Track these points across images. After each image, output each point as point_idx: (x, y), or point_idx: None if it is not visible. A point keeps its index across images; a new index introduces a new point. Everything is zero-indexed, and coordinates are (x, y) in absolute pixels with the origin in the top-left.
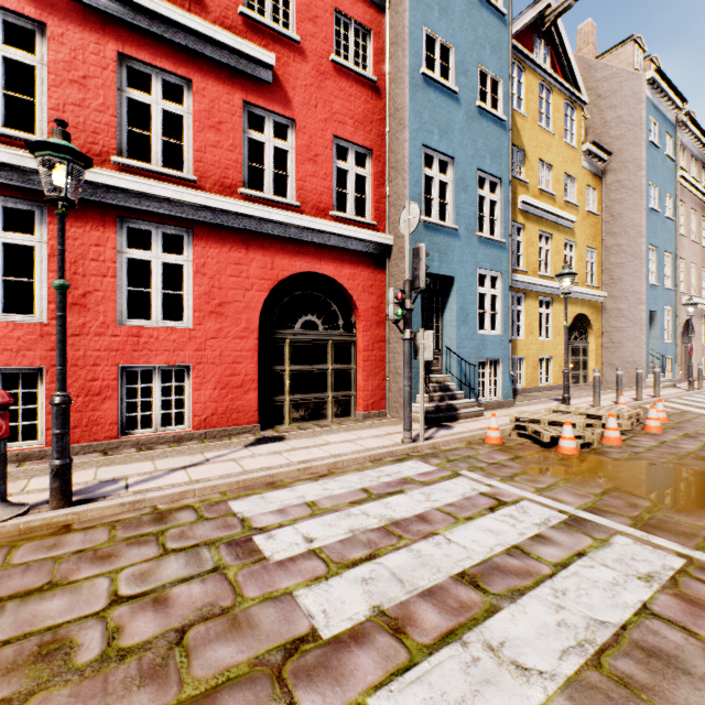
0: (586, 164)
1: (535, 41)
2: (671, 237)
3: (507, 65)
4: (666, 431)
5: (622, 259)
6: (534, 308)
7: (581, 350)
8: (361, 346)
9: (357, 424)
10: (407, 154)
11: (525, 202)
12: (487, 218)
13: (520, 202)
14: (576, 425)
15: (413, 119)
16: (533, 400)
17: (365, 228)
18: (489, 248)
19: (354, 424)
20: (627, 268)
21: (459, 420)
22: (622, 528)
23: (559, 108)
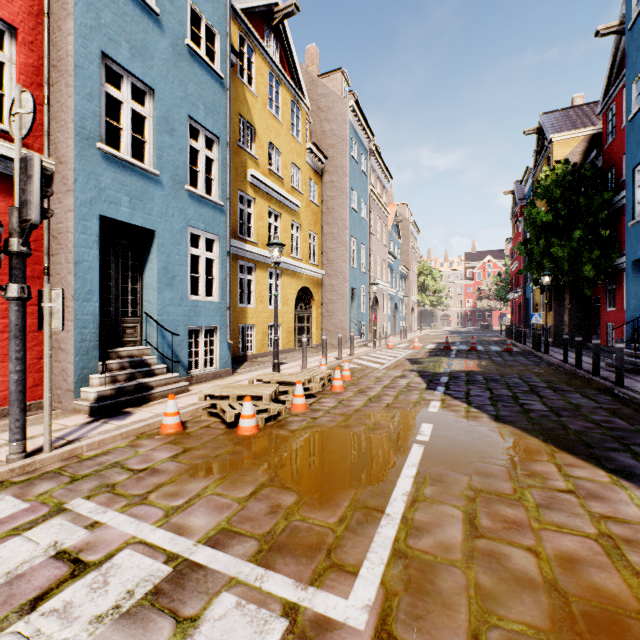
0: (309, 161)
1: (267, 31)
2: (365, 233)
3: (225, 22)
4: (348, 388)
5: (335, 245)
6: (265, 279)
7: (306, 318)
8: None
9: None
10: (72, 52)
11: (255, 176)
12: (202, 174)
13: (250, 175)
14: (264, 398)
15: (84, 10)
16: (257, 366)
17: None
18: (204, 207)
19: None
20: (338, 252)
21: (153, 401)
22: (239, 568)
23: (287, 102)
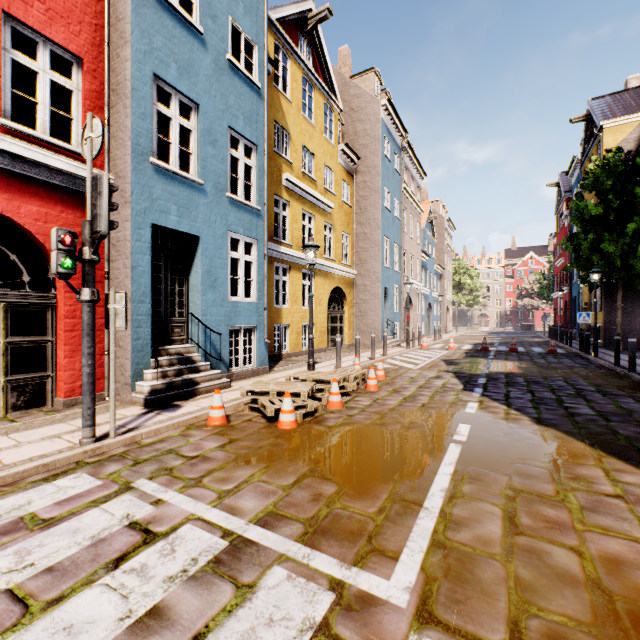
0: (342, 162)
1: (300, 37)
2: (398, 232)
3: (263, 34)
4: (382, 387)
5: (367, 245)
6: (299, 280)
7: (338, 318)
8: (62, 311)
9: (43, 418)
10: (129, 76)
11: (290, 180)
12: (241, 181)
13: (285, 179)
14: (301, 394)
15: (139, 37)
16: (292, 364)
17: (68, 156)
18: (243, 212)
19: (37, 419)
20: (370, 252)
21: (199, 395)
22: (288, 546)
23: (320, 106)
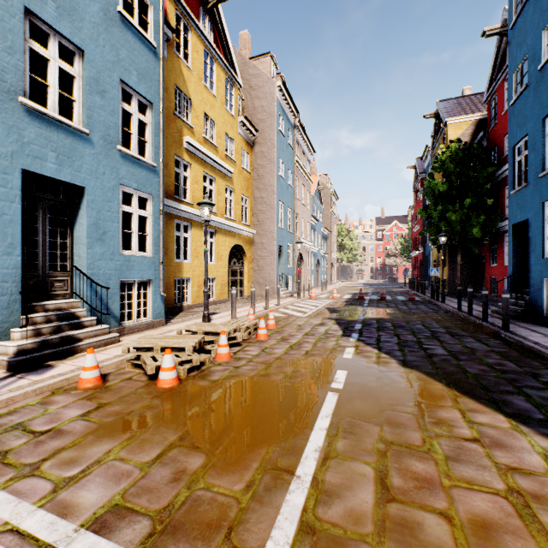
0: (242, 132)
1: (202, 13)
2: (292, 198)
3: None
4: (272, 336)
5: (264, 208)
6: (200, 237)
7: (239, 272)
8: None
9: None
10: None
11: (191, 143)
12: (135, 136)
13: (186, 142)
14: (187, 349)
15: None
16: (191, 316)
17: None
18: (136, 167)
19: None
20: (267, 214)
21: (80, 353)
22: None
23: (221, 79)
